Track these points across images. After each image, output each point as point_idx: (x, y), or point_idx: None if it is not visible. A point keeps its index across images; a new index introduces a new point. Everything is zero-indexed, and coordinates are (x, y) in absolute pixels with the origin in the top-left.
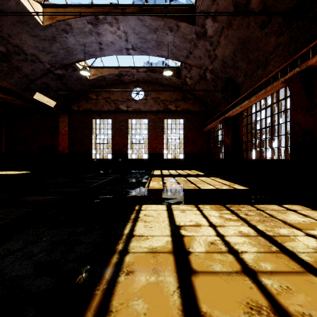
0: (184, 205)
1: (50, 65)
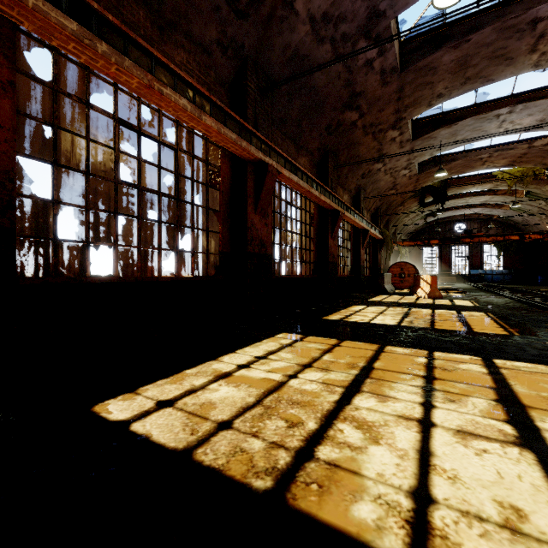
0: None
1: None
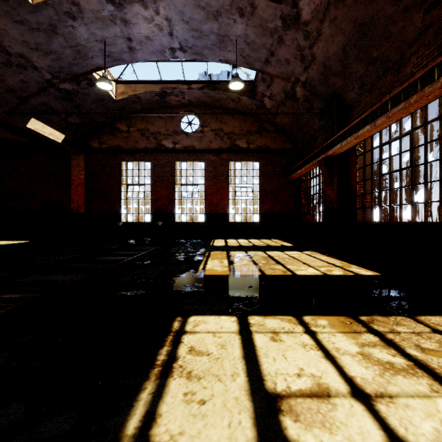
0: (273, 316)
1: (51, 75)
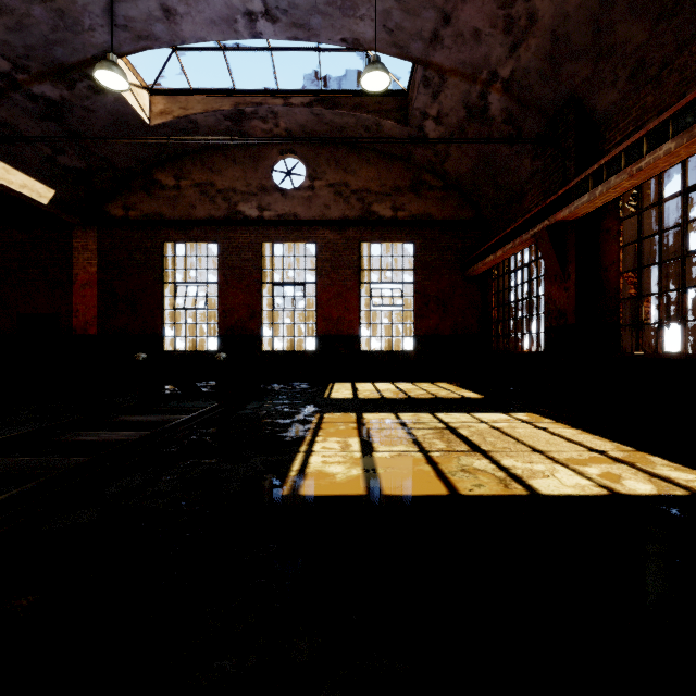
0: None
1: (9, 62)
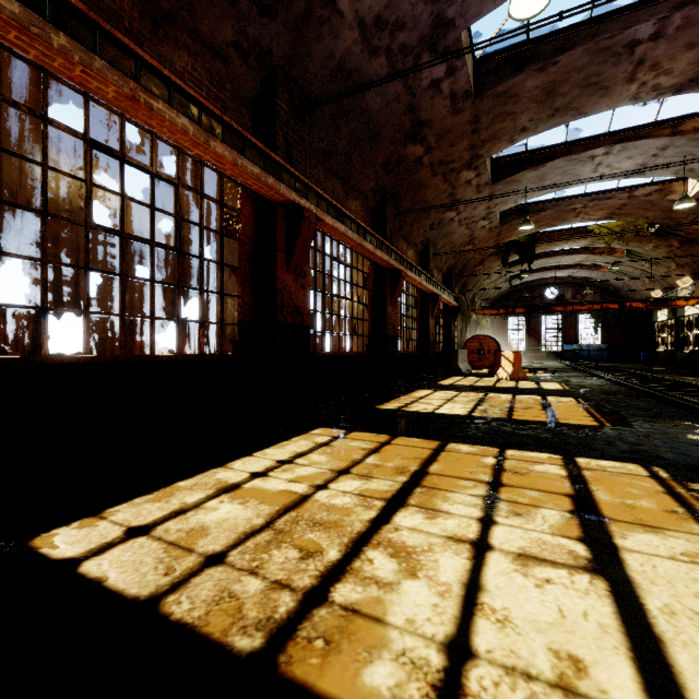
0: None
1: None
